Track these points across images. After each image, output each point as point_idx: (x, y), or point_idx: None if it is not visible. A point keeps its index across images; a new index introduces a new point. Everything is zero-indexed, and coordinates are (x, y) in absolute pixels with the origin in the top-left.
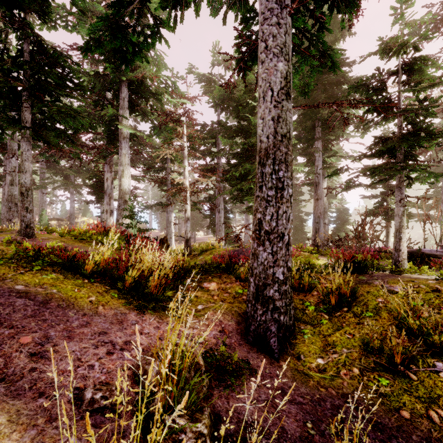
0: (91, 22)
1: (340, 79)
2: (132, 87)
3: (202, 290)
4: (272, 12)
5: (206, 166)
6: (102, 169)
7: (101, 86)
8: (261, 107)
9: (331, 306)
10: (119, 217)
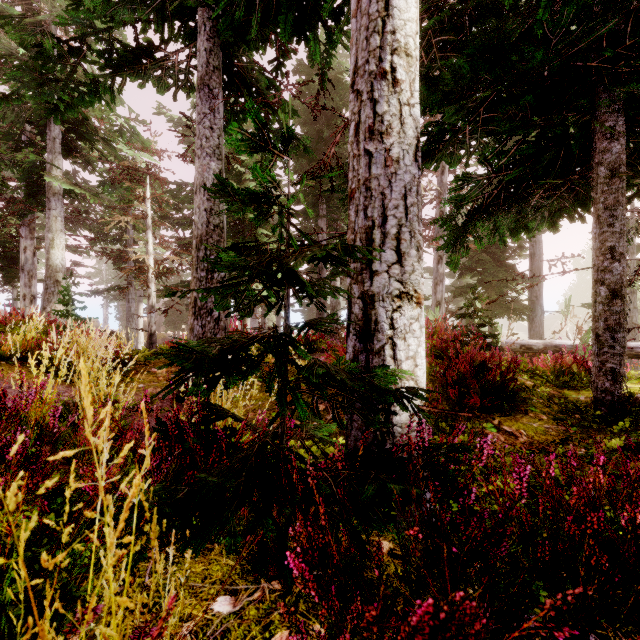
0: (1, 34)
1: (345, 152)
2: (68, 125)
3: (148, 373)
4: (205, 117)
5: (183, 240)
6: (17, 234)
7: (15, 116)
8: (198, 198)
9: (266, 375)
10: (46, 303)
